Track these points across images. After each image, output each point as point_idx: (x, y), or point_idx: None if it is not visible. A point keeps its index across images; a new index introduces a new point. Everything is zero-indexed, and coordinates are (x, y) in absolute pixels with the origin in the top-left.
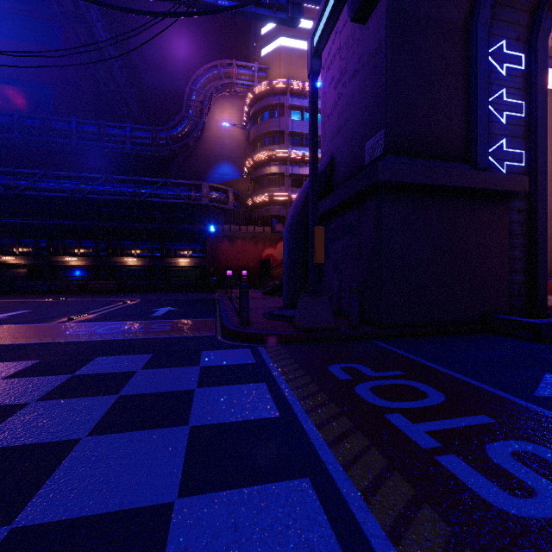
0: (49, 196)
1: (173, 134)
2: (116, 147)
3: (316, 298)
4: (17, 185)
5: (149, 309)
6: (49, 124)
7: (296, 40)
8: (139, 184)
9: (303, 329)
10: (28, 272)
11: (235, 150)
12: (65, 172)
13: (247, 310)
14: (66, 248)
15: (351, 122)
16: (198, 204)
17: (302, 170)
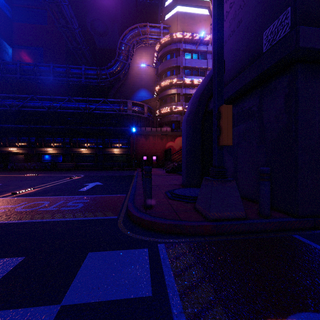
0: (36, 111)
1: (110, 71)
2: (76, 81)
3: (222, 183)
4: (17, 104)
5: (82, 183)
6: (37, 68)
7: (187, 7)
8: (89, 102)
9: (209, 217)
10: (24, 157)
11: (148, 81)
12: (45, 96)
13: (149, 192)
14: (46, 143)
15: (245, 21)
16: (126, 115)
17: (191, 91)
